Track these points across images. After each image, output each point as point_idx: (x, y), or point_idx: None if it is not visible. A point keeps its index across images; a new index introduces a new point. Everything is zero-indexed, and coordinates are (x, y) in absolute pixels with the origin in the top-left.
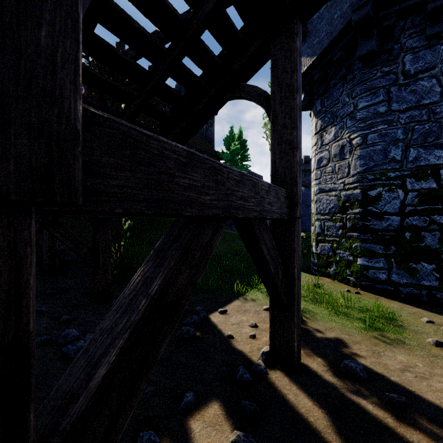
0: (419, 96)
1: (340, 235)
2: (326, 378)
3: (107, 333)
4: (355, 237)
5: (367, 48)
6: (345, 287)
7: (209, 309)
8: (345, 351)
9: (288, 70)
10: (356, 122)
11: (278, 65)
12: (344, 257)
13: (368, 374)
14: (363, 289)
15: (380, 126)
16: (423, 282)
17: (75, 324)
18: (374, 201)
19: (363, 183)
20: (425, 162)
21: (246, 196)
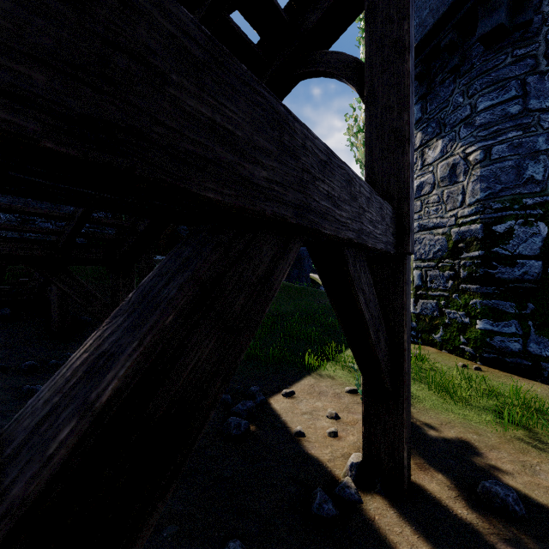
0: None
1: (450, 288)
2: (458, 513)
3: None
4: (473, 291)
5: (492, 22)
6: (459, 360)
7: (269, 389)
8: (477, 461)
9: (394, 18)
10: (474, 130)
11: (377, 12)
12: (456, 318)
13: (525, 506)
14: (484, 364)
15: (511, 133)
16: None
17: None
18: (502, 240)
19: (484, 214)
20: None
21: (335, 196)
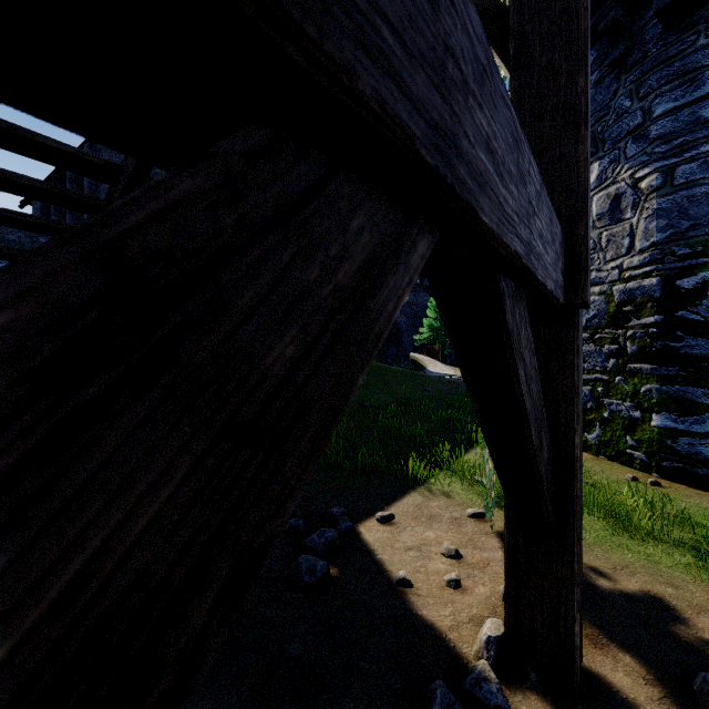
0: None
1: (611, 370)
2: None
3: None
4: (646, 373)
5: None
6: (625, 471)
7: (357, 511)
8: (681, 633)
9: None
10: (648, 145)
11: None
12: (620, 411)
13: None
14: (664, 476)
15: (704, 146)
16: None
17: None
18: (691, 300)
19: (664, 263)
20: None
21: (498, 155)
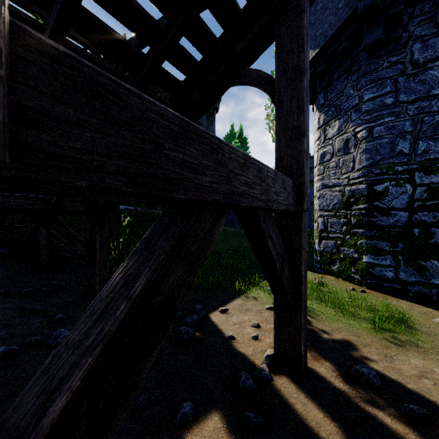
0: (428, 86)
1: (344, 232)
2: (336, 386)
3: (74, 348)
4: (360, 234)
5: (373, 37)
6: (350, 285)
7: (209, 307)
8: (354, 354)
9: (294, 51)
10: (361, 115)
11: (284, 45)
12: (348, 254)
13: (382, 380)
14: (368, 288)
15: (387, 118)
16: (432, 280)
17: (69, 323)
18: (381, 196)
19: (368, 177)
20: (435, 155)
21: (250, 182)
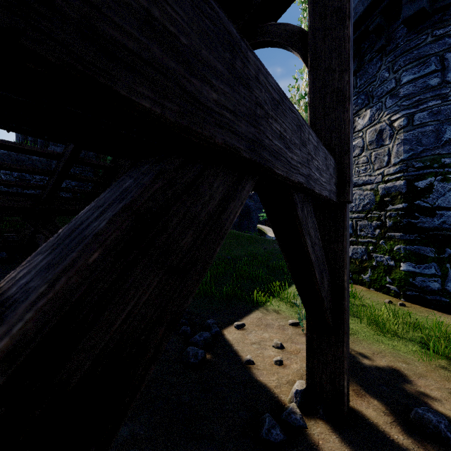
0: None
1: (377, 236)
2: (394, 439)
3: None
4: (397, 238)
5: (415, 6)
6: (385, 297)
7: (223, 321)
8: (408, 388)
9: None
10: (398, 101)
11: None
12: (382, 261)
13: None
14: (408, 300)
15: (431, 102)
16: None
17: None
18: (423, 194)
19: (408, 172)
20: None
21: (287, 138)
